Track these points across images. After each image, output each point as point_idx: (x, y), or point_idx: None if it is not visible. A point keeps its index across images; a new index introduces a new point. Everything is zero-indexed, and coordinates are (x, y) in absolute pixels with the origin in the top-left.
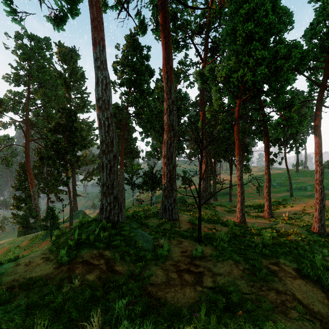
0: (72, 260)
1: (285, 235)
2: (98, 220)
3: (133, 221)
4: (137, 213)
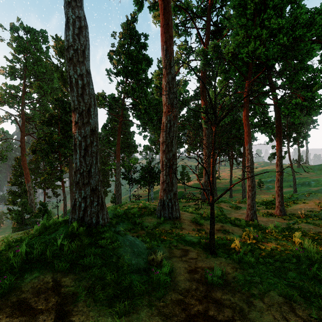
0: None
1: (318, 240)
2: (69, 222)
3: (124, 221)
4: (131, 209)
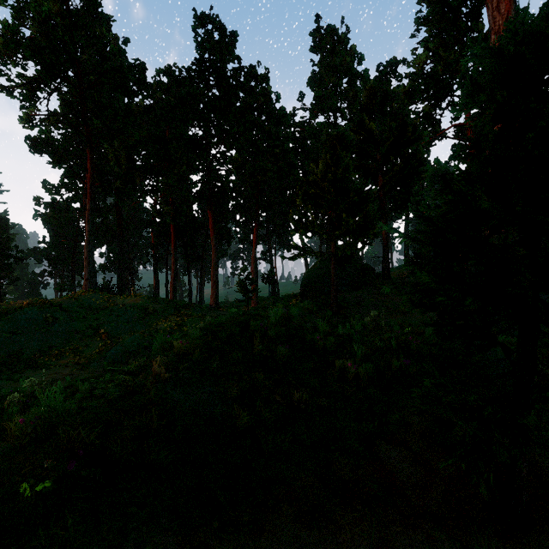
0: None
1: None
2: None
3: None
4: None
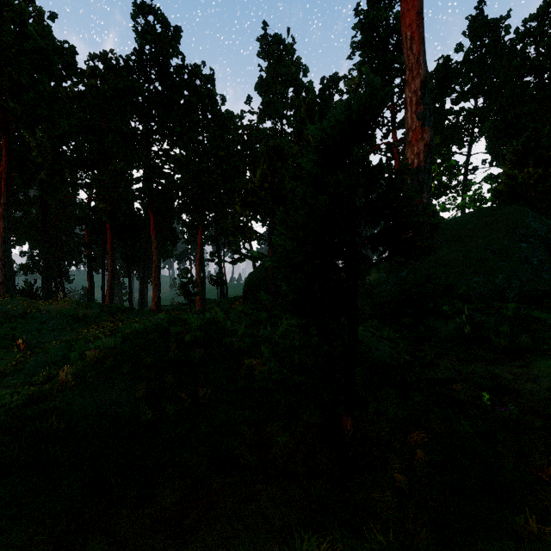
0: None
1: None
2: None
3: None
4: None
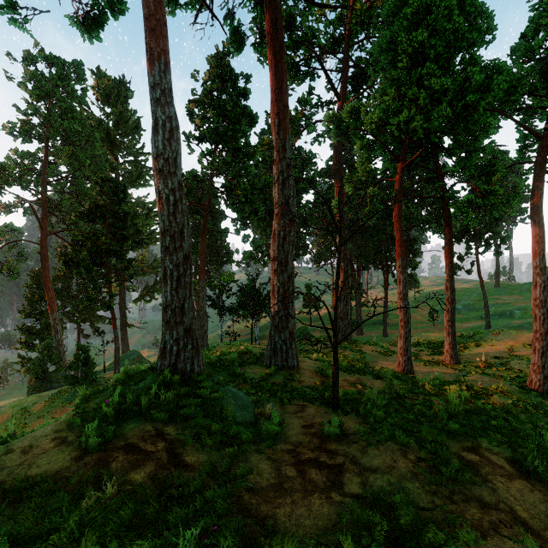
0: (106, 444)
1: (483, 395)
2: (158, 369)
3: (220, 371)
4: (227, 356)
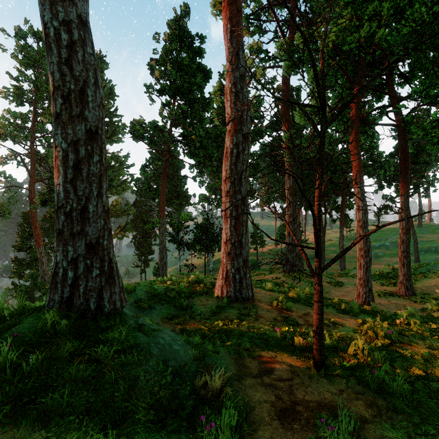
0: None
1: None
2: (45, 307)
3: (163, 303)
4: (177, 285)
